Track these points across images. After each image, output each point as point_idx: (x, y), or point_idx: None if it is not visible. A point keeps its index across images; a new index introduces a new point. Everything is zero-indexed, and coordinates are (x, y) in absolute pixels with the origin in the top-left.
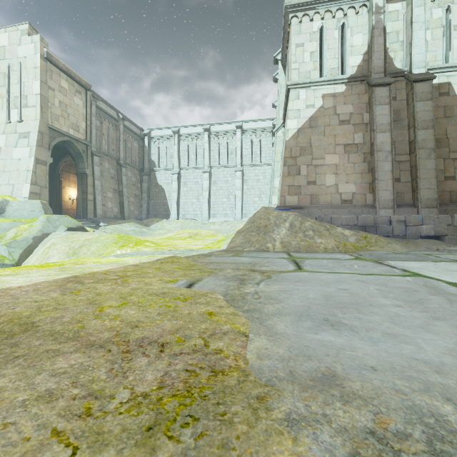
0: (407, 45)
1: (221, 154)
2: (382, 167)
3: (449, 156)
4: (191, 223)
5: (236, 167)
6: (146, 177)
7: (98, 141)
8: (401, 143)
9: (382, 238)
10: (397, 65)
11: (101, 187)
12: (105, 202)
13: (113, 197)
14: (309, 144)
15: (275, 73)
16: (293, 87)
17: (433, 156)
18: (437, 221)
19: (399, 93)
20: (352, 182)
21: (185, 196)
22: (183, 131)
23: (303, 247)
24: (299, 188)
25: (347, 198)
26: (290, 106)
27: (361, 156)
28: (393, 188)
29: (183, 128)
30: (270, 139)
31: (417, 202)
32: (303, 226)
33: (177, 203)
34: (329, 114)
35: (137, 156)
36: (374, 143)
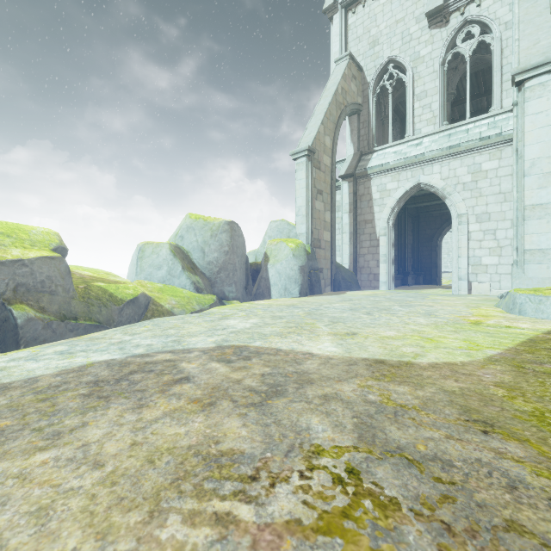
0: None
1: None
2: None
3: None
4: None
5: None
6: None
7: None
8: None
9: None
10: None
11: None
12: None
13: None
14: None
15: None
16: None
17: None
18: None
19: None
20: None
21: None
22: None
23: None
24: None
25: None
26: None
27: None
28: None
29: None
30: None
31: None
32: None
33: None
34: None
35: None
36: None
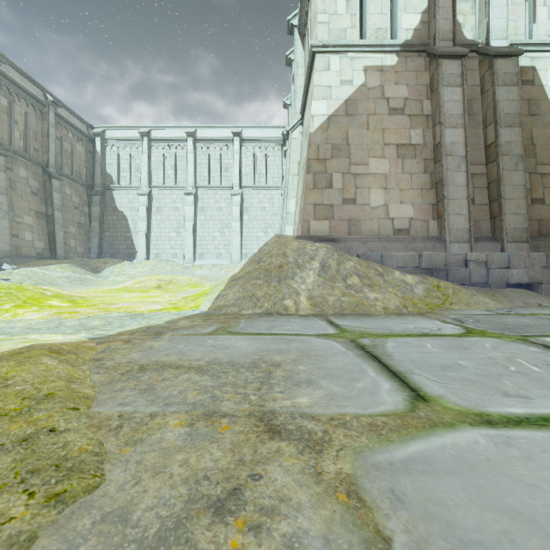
0: (481, 6)
1: (211, 170)
2: (453, 179)
3: (536, 169)
4: (166, 267)
5: (233, 189)
6: (98, 198)
7: (6, 131)
8: (475, 147)
9: (461, 288)
10: (467, 34)
11: (7, 206)
12: (18, 231)
13: (35, 224)
14: (345, 141)
15: (289, 51)
16: (320, 50)
17: (521, 167)
18: (528, 262)
19: (470, 75)
20: (408, 202)
21: (158, 227)
22: (155, 134)
23: (347, 305)
24: (331, 209)
25: (402, 226)
26: (316, 79)
27: (421, 164)
28: (469, 211)
29: (156, 130)
30: (279, 154)
31: (501, 233)
32: (342, 268)
33: (146, 237)
34: (374, 97)
35: (83, 165)
36: (442, 142)
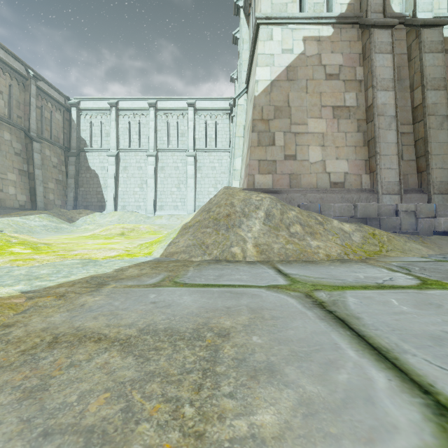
0: None
1: (169, 135)
2: (385, 137)
3: None
4: (131, 217)
5: (188, 151)
6: (73, 158)
7: None
8: (403, 109)
9: (394, 236)
10: (395, 8)
11: None
12: (3, 186)
13: (18, 180)
14: (287, 103)
15: (235, 31)
16: (264, 22)
17: (446, 126)
18: None
19: (398, 44)
20: (343, 158)
21: (125, 183)
22: (122, 105)
23: (292, 252)
24: (274, 164)
25: (337, 179)
26: (260, 48)
27: (355, 124)
28: (400, 166)
29: (123, 101)
30: (227, 122)
31: (428, 186)
32: (285, 217)
33: (114, 191)
34: (313, 64)
35: (60, 130)
36: (374, 103)
